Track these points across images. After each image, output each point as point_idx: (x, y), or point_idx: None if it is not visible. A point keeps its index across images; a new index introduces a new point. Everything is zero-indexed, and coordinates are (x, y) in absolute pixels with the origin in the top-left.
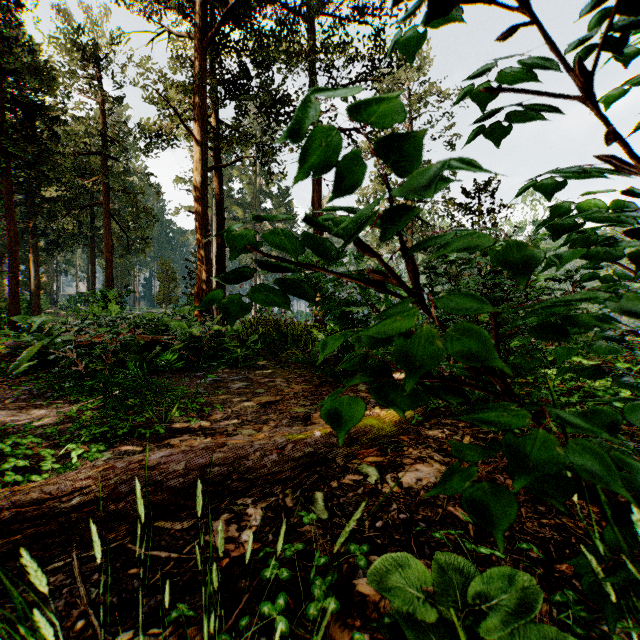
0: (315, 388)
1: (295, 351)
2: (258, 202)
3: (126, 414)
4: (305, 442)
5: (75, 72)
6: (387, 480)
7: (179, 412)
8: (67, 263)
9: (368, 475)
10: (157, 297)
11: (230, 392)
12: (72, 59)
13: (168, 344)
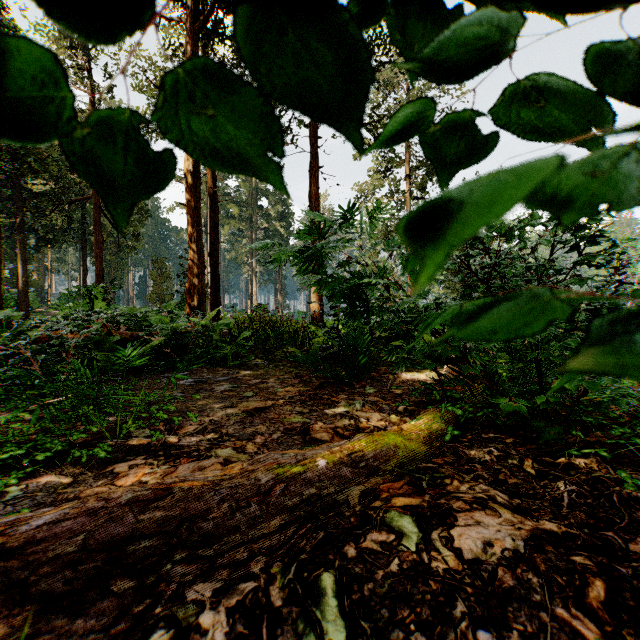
0: (314, 391)
1: (291, 349)
2: (254, 200)
3: (74, 425)
4: (303, 473)
5: (63, 61)
6: (435, 543)
7: (137, 424)
8: (59, 261)
9: (403, 533)
10: (150, 295)
11: (212, 396)
12: (60, 48)
13: (147, 340)
